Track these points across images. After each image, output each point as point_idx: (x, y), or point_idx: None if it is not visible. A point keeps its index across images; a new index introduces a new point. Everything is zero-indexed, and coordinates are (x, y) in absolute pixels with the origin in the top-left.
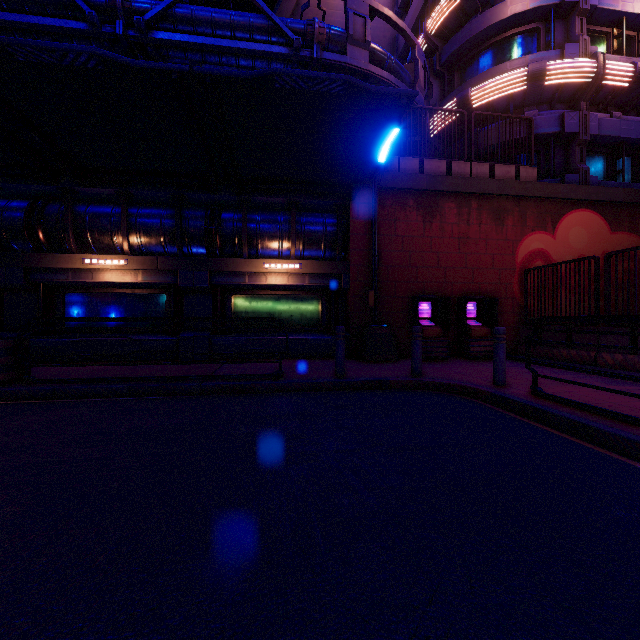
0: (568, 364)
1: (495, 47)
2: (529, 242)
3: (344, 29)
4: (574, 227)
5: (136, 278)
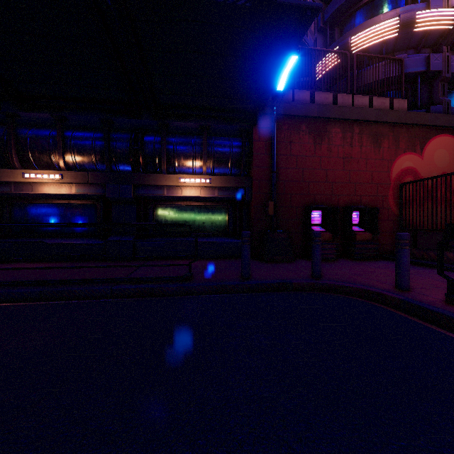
0: (449, 265)
1: (369, 5)
2: (401, 161)
3: None
4: (438, 149)
5: (70, 190)
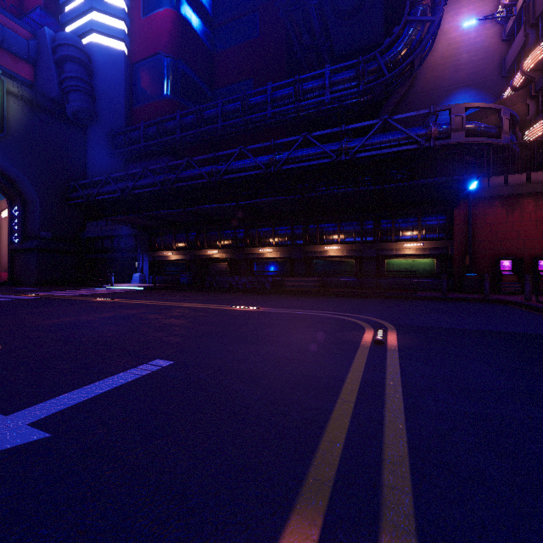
0: None
1: None
2: None
3: (449, 126)
4: None
5: (343, 254)
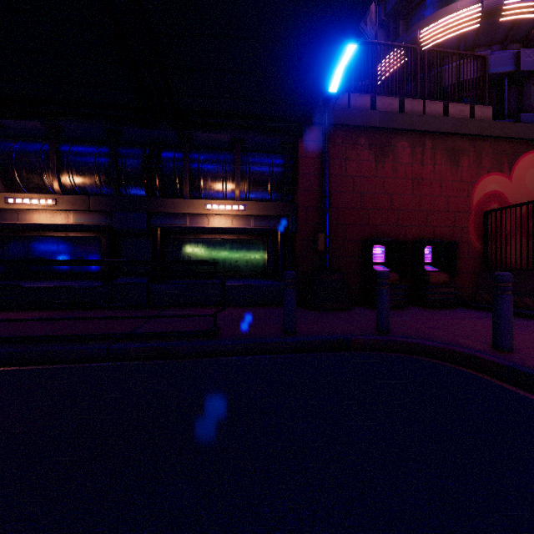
0: None
1: None
2: (485, 184)
3: None
4: (531, 169)
5: (67, 219)
